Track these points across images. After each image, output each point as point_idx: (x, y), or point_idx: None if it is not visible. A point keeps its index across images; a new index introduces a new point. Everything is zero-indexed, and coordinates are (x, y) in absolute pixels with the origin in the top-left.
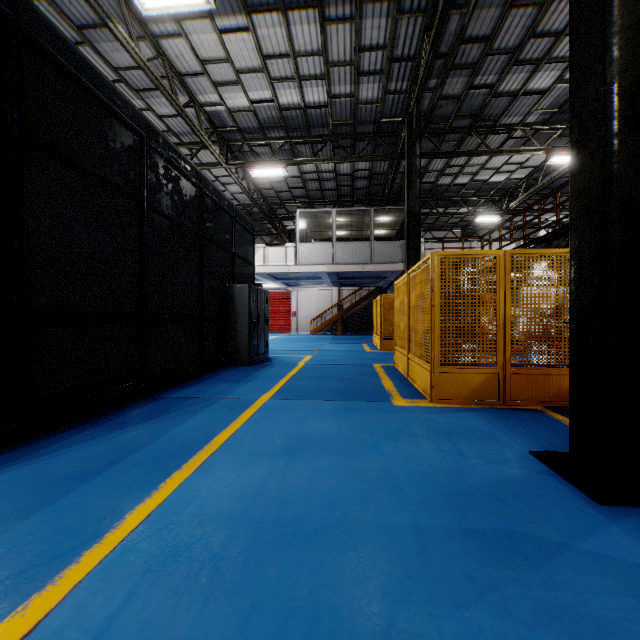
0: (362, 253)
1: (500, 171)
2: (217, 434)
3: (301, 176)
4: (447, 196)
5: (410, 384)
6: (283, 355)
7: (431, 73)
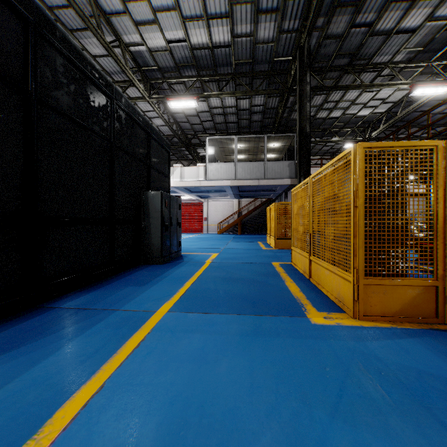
0: (258, 171)
1: (366, 106)
2: (68, 397)
3: (210, 111)
4: (322, 128)
5: (316, 288)
6: (194, 253)
7: (320, 12)
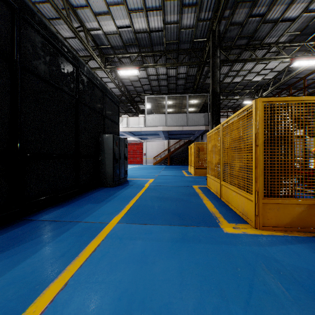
0: (182, 120)
1: (259, 74)
2: (39, 294)
3: (148, 77)
4: (228, 89)
5: (225, 205)
6: (136, 178)
7: (227, 6)
